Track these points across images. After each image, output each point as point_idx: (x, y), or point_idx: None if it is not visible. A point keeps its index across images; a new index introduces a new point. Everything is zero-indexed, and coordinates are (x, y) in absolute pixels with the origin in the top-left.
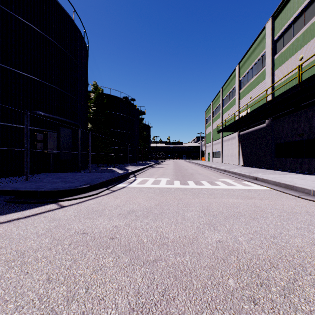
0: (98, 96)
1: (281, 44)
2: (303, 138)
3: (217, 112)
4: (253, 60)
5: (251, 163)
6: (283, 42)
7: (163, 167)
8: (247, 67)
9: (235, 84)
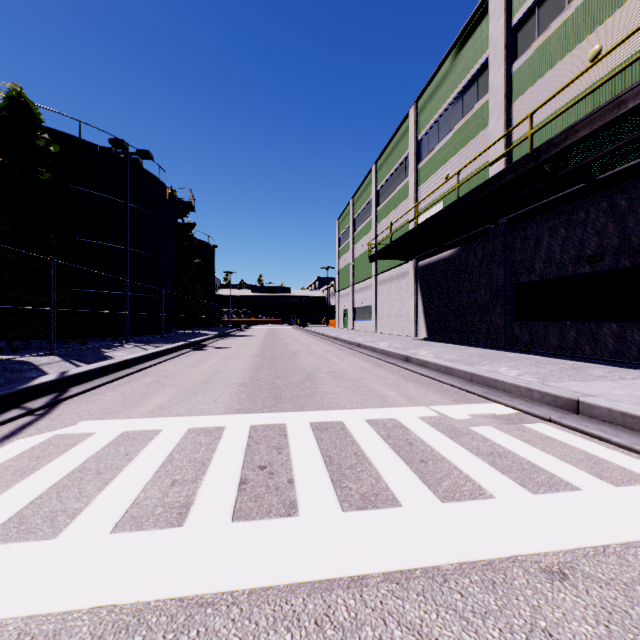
0: (10, 118)
1: (532, 31)
2: (604, 268)
3: (364, 219)
4: (453, 87)
5: (447, 334)
6: (538, 26)
7: (230, 347)
8: (437, 105)
9: (407, 151)
